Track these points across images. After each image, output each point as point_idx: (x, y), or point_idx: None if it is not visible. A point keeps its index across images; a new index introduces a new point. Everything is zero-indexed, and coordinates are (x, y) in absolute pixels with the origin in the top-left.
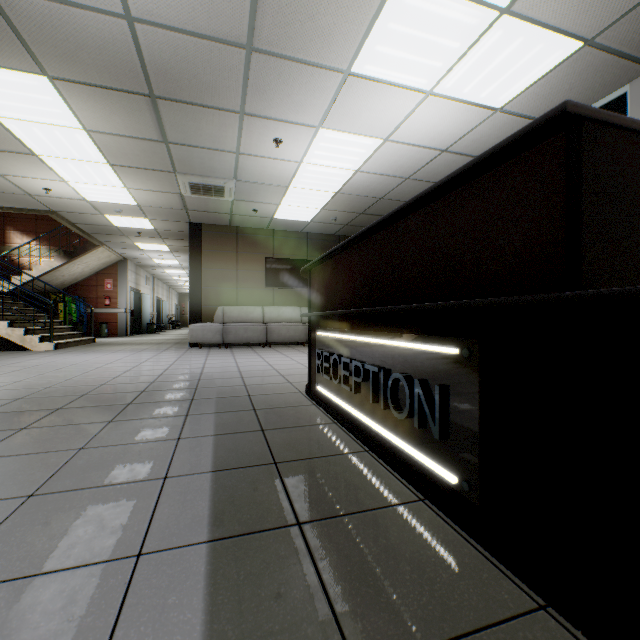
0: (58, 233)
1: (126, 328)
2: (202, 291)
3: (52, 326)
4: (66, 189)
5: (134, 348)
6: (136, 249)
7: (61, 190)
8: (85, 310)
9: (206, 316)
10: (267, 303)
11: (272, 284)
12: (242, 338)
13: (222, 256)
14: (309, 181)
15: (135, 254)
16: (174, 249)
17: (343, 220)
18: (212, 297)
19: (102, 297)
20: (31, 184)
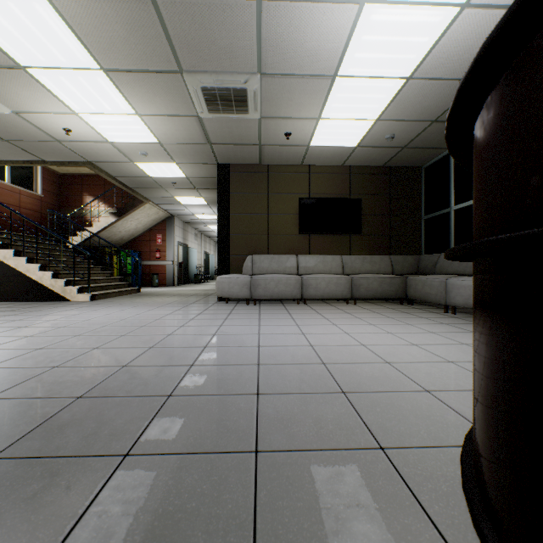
0: (120, 196)
1: (173, 279)
2: (230, 239)
3: (89, 277)
4: (83, 127)
5: (162, 301)
6: (178, 204)
7: (80, 129)
8: (140, 262)
9: (234, 267)
10: (301, 251)
11: (307, 229)
12: (272, 292)
13: (251, 199)
14: (369, 56)
15: (179, 210)
16: (210, 202)
17: (402, 138)
18: (240, 245)
19: (154, 251)
20: (49, 124)
